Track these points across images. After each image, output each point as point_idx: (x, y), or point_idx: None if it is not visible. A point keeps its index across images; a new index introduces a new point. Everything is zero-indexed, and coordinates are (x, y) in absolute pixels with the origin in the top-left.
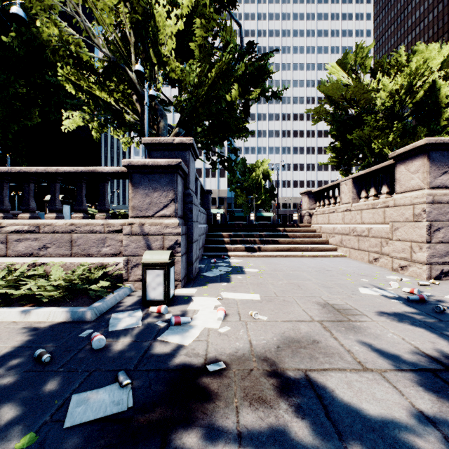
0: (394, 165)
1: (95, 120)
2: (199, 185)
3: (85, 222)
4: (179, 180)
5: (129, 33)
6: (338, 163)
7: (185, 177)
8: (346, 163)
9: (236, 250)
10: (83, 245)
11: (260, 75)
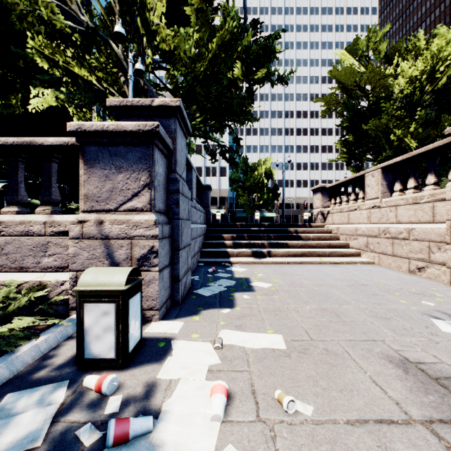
0: (449, 145)
1: (71, 100)
2: (195, 177)
3: (18, 219)
4: (159, 157)
5: (114, 1)
6: (349, 158)
7: (169, 156)
8: (358, 158)
9: (239, 255)
10: (14, 254)
11: (266, 54)
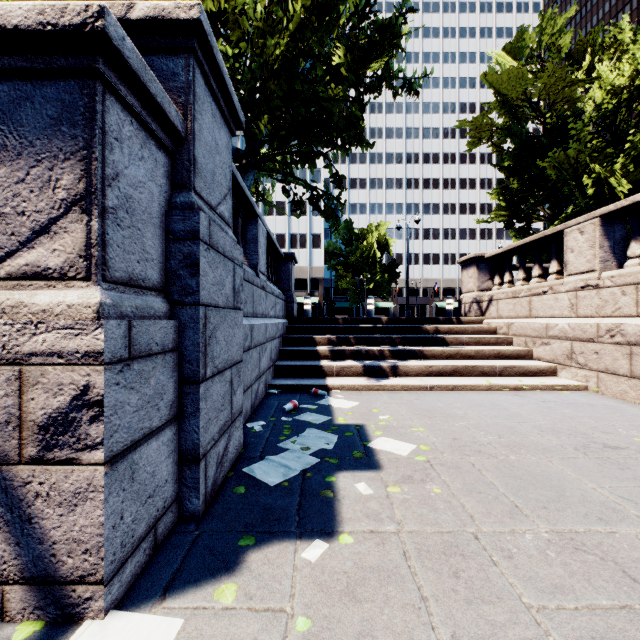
0: None
1: None
2: (265, 235)
3: None
4: (129, 133)
5: None
6: (509, 216)
7: (176, 149)
8: (524, 216)
9: (342, 373)
10: None
11: (386, 39)
